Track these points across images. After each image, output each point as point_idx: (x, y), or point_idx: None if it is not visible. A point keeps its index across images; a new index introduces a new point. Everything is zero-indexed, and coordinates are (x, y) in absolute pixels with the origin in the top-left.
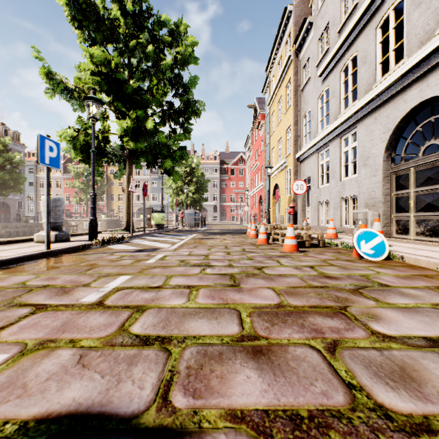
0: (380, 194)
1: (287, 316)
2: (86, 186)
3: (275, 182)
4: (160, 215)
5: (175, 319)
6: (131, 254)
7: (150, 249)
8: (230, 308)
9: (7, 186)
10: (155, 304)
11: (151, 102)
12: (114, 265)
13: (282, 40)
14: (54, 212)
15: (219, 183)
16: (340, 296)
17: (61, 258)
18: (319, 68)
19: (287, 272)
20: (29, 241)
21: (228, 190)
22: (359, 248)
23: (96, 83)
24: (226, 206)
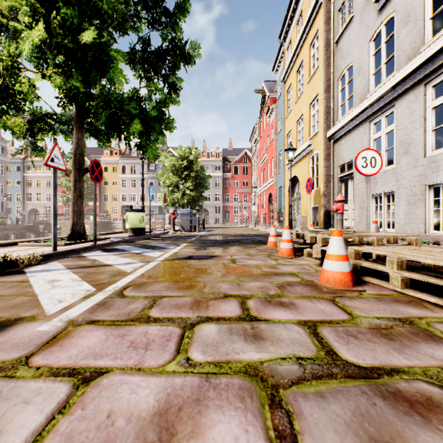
0: None
1: None
2: None
3: (292, 174)
4: (138, 215)
5: None
6: None
7: None
8: None
9: None
10: None
11: (96, 5)
12: None
13: None
14: None
15: (221, 182)
16: None
17: None
18: None
19: None
20: None
21: (231, 189)
22: None
23: None
24: (229, 207)
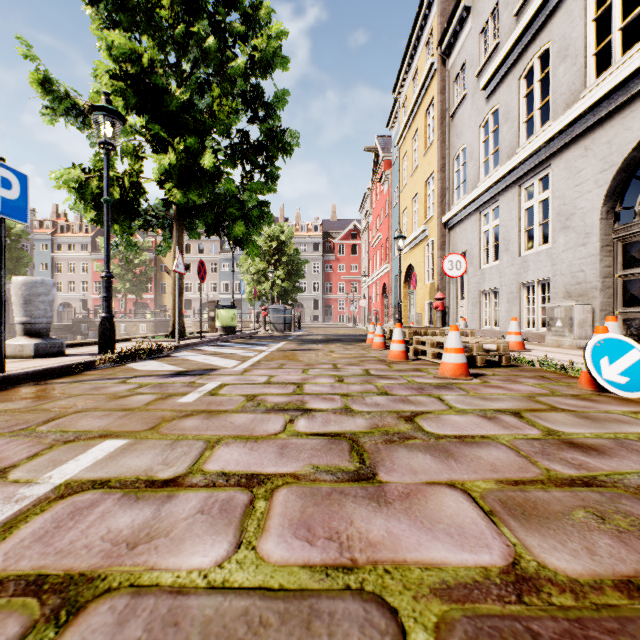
0: (594, 275)
1: None
2: (123, 271)
3: (408, 261)
4: (230, 313)
5: None
6: (160, 380)
7: (200, 370)
8: (363, 595)
9: None
10: (129, 571)
11: (210, 126)
12: (110, 409)
13: (419, 41)
14: (34, 304)
15: (321, 266)
16: None
17: (21, 390)
18: (481, 77)
19: (472, 430)
20: None
21: (334, 276)
22: (598, 373)
23: (118, 92)
24: (332, 300)
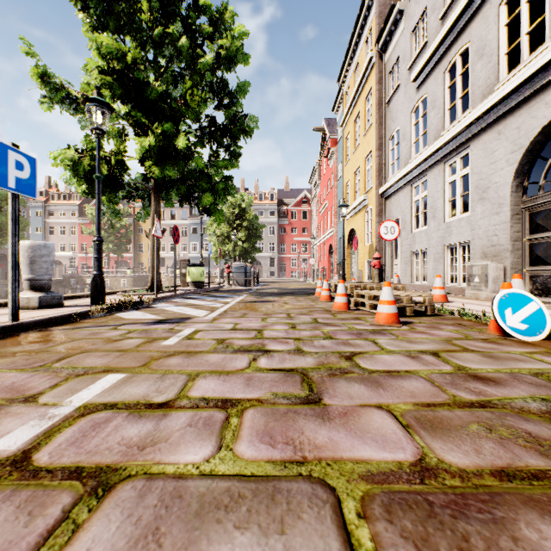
0: (506, 239)
1: (461, 517)
2: (106, 233)
3: (350, 226)
4: (199, 270)
5: (176, 534)
6: (145, 327)
7: (176, 319)
8: (311, 479)
9: (4, 233)
10: (142, 464)
11: (183, 113)
12: (108, 350)
13: (360, 38)
14: (38, 264)
15: (276, 229)
16: (539, 435)
17: (32, 335)
18: (412, 70)
19: (398, 366)
20: (4, 307)
21: (288, 238)
22: (503, 321)
23: (106, 84)
24: (286, 259)
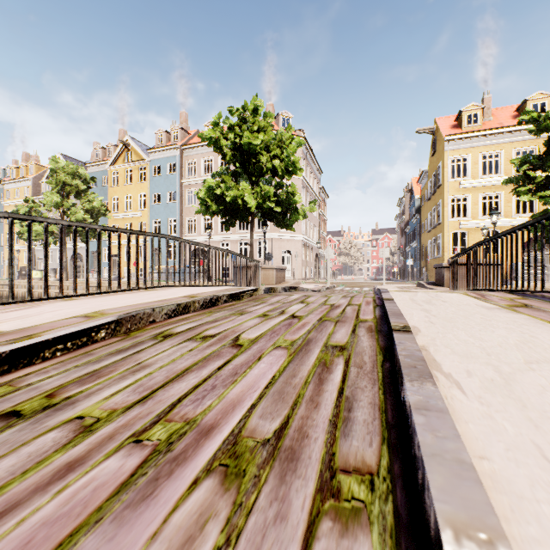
0: (70, 269)
1: None
2: None
3: None
4: None
5: None
6: None
7: None
8: None
9: None
10: None
11: None
12: None
13: (21, 182)
14: None
15: None
16: None
17: None
18: None
19: None
20: None
21: None
22: None
23: None
24: None
